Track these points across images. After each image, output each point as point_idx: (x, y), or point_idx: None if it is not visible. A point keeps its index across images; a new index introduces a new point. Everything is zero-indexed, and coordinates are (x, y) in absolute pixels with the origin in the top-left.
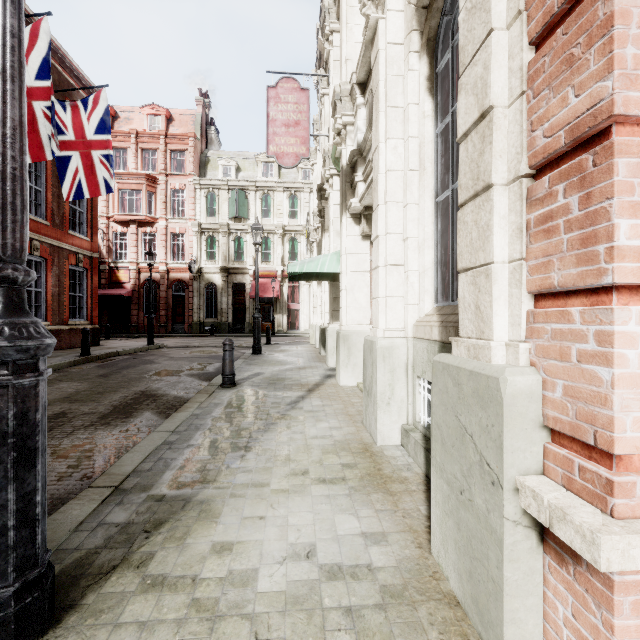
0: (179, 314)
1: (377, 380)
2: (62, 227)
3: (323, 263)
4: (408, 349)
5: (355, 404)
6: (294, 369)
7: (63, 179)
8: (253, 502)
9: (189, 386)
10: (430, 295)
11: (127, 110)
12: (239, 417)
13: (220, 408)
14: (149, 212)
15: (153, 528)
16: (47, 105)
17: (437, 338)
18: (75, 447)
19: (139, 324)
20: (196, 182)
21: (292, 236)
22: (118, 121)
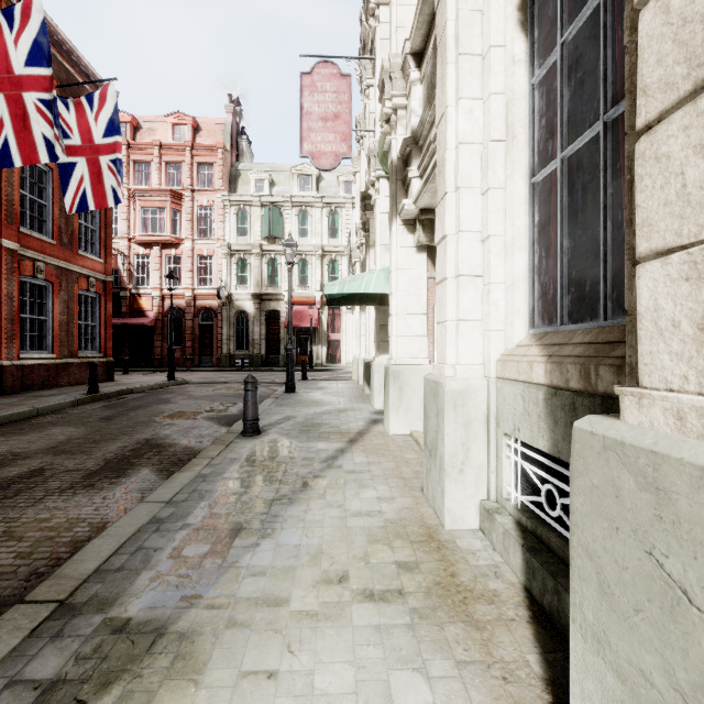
0: (207, 345)
1: (445, 437)
2: (71, 247)
3: (368, 282)
4: (490, 394)
5: (410, 461)
6: (333, 412)
7: (66, 189)
8: (261, 638)
9: (205, 433)
10: (522, 317)
11: (150, 120)
12: (258, 480)
13: (236, 466)
14: (174, 232)
15: (92, 695)
16: (40, 97)
17: (542, 380)
18: (37, 522)
19: (163, 357)
20: (225, 198)
21: (332, 258)
22: (140, 132)
